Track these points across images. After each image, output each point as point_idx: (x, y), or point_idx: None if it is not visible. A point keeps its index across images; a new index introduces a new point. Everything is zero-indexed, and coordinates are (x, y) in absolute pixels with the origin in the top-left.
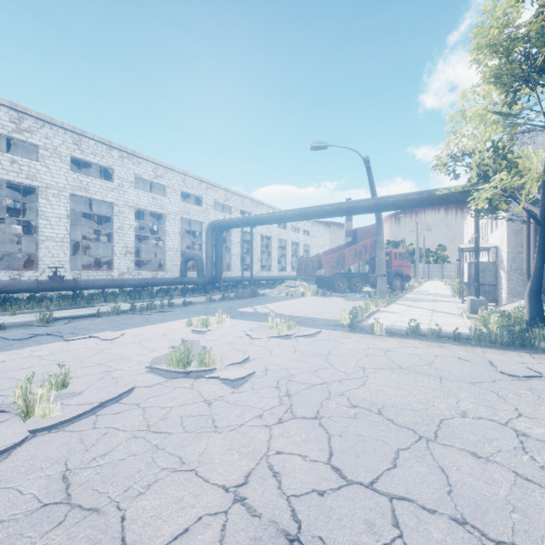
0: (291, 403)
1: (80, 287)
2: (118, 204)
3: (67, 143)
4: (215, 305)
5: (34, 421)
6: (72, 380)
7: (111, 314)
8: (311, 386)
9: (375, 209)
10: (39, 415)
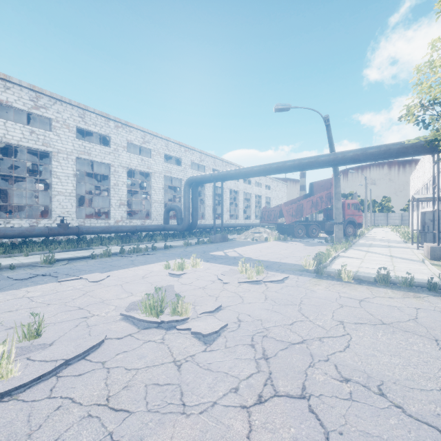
0: (270, 370)
1: (82, 232)
2: (114, 165)
3: (74, 116)
4: (191, 248)
5: None
6: (49, 326)
7: (103, 256)
8: (289, 345)
9: (333, 164)
10: None
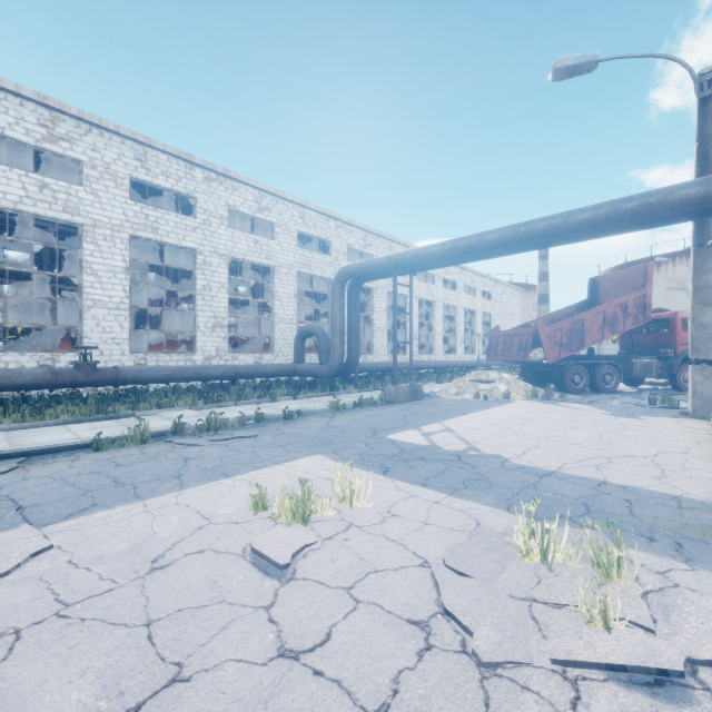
0: None
1: (125, 380)
2: (203, 252)
3: (126, 158)
4: (344, 419)
5: None
6: None
7: (128, 443)
8: None
9: (707, 209)
10: None
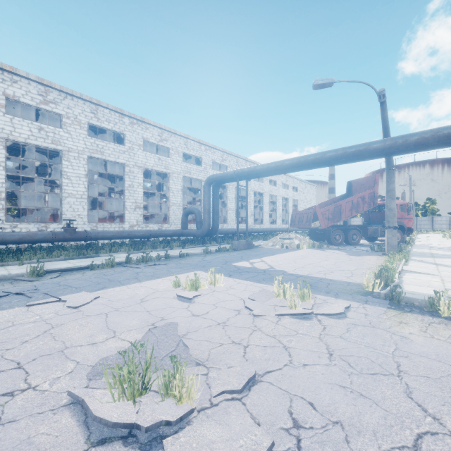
0: None
1: (90, 238)
2: (129, 165)
3: (86, 112)
4: (211, 257)
5: None
6: None
7: (105, 267)
8: None
9: (388, 153)
10: None
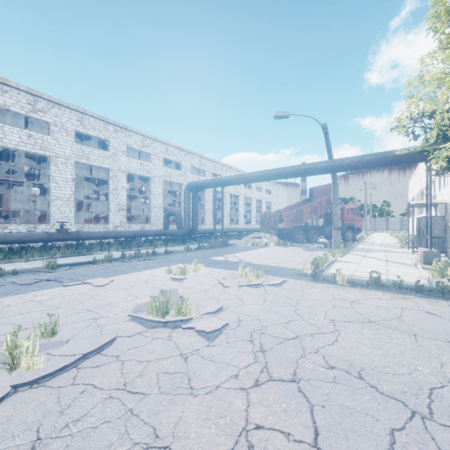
0: (266, 360)
1: (81, 238)
2: (113, 170)
3: (72, 120)
4: (192, 254)
5: (18, 374)
6: (62, 327)
7: (104, 262)
8: (284, 340)
9: (331, 170)
10: (23, 368)
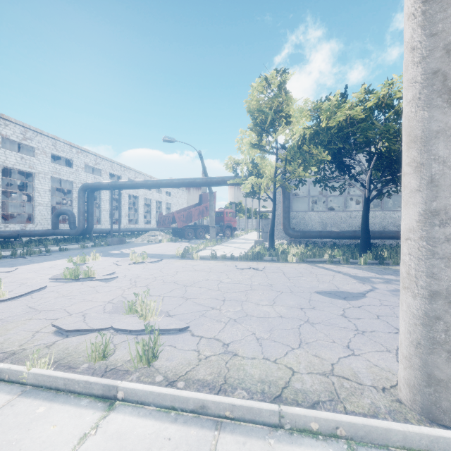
0: (136, 283)
1: None
2: None
3: None
4: (88, 250)
5: None
6: None
7: None
8: (147, 278)
9: (206, 184)
10: None
